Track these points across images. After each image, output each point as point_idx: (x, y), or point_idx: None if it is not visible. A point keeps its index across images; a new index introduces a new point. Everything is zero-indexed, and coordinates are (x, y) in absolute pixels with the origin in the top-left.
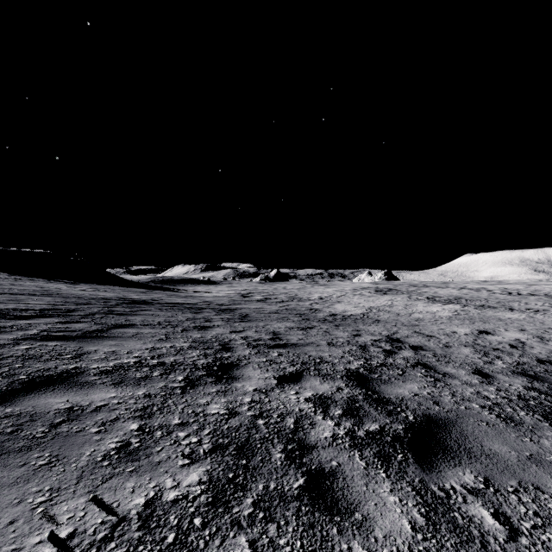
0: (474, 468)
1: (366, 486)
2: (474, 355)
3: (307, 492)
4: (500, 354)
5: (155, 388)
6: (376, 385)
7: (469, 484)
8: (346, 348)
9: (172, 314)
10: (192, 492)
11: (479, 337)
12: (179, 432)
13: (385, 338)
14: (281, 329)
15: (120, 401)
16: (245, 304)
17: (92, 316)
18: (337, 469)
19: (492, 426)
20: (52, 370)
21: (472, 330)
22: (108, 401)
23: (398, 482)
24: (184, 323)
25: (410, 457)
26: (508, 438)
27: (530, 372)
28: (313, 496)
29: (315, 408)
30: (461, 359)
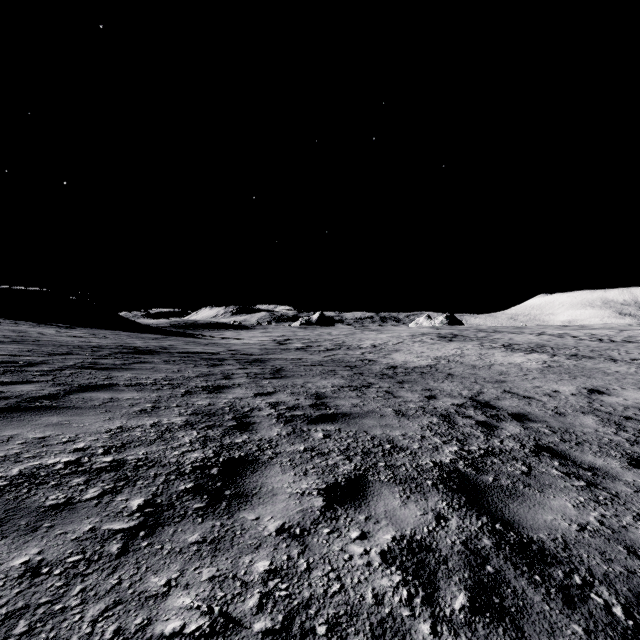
0: None
1: None
2: (606, 429)
3: None
4: (639, 425)
5: (65, 540)
6: (500, 502)
7: None
8: (423, 421)
9: (180, 368)
10: None
11: (592, 399)
12: None
13: (470, 401)
14: (327, 390)
15: None
16: (281, 353)
17: (58, 373)
18: None
19: None
20: None
21: (578, 389)
22: None
23: None
24: (191, 381)
25: None
26: None
27: None
28: None
29: (407, 588)
30: (593, 436)
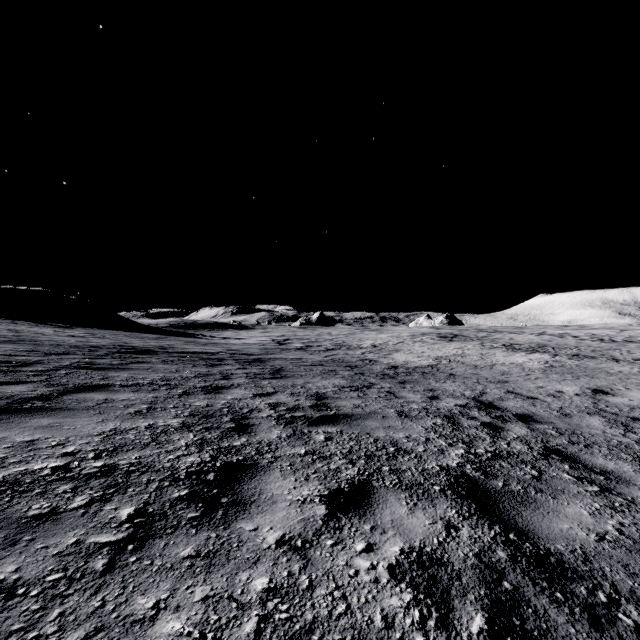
0: None
1: None
2: (614, 430)
3: None
4: None
5: (46, 556)
6: (512, 509)
7: None
8: (427, 422)
9: (178, 368)
10: None
11: (597, 399)
12: None
13: (473, 402)
14: (328, 390)
15: None
16: (280, 353)
17: (52, 373)
18: None
19: None
20: None
21: (582, 389)
22: None
23: None
24: (189, 381)
25: None
26: None
27: None
28: None
29: (419, 608)
30: (601, 438)
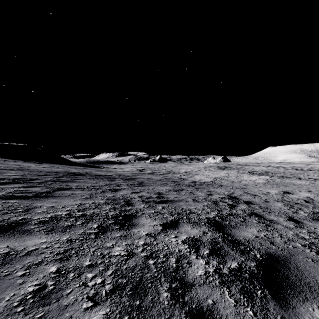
0: None
1: None
2: (285, 207)
3: None
4: (300, 206)
5: (76, 234)
6: (228, 229)
7: None
8: (204, 203)
9: (96, 181)
10: None
11: (284, 196)
12: (88, 273)
13: (227, 196)
14: (163, 191)
15: (47, 246)
16: (141, 175)
17: (45, 183)
18: (213, 308)
19: (317, 262)
20: (5, 221)
21: (279, 191)
22: (38, 246)
23: None
24: (103, 187)
25: (267, 293)
26: None
27: None
28: None
29: (189, 249)
30: (277, 210)
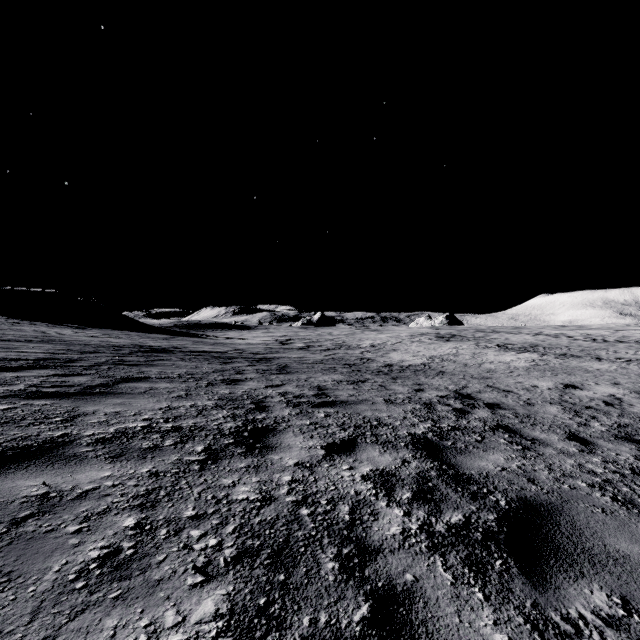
0: (604, 582)
1: (459, 616)
2: (564, 415)
3: (374, 630)
4: (595, 413)
5: (165, 463)
6: (451, 455)
7: (603, 609)
8: (408, 407)
9: (197, 364)
10: (204, 633)
11: (565, 392)
12: (192, 530)
13: (453, 394)
14: (328, 383)
15: (115, 483)
16: (284, 352)
17: (98, 368)
18: (414, 587)
19: (611, 514)
20: (31, 438)
21: (555, 384)
22: (99, 483)
23: (502, 608)
24: (209, 375)
25: (512, 565)
26: (636, 532)
27: (637, 436)
28: (383, 636)
29: (376, 489)
30: (549, 420)
